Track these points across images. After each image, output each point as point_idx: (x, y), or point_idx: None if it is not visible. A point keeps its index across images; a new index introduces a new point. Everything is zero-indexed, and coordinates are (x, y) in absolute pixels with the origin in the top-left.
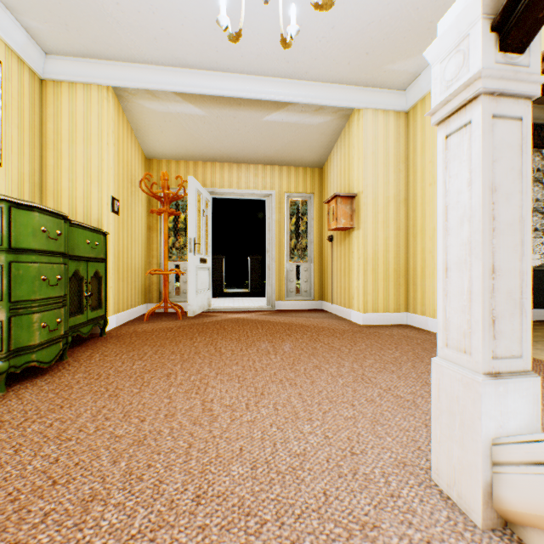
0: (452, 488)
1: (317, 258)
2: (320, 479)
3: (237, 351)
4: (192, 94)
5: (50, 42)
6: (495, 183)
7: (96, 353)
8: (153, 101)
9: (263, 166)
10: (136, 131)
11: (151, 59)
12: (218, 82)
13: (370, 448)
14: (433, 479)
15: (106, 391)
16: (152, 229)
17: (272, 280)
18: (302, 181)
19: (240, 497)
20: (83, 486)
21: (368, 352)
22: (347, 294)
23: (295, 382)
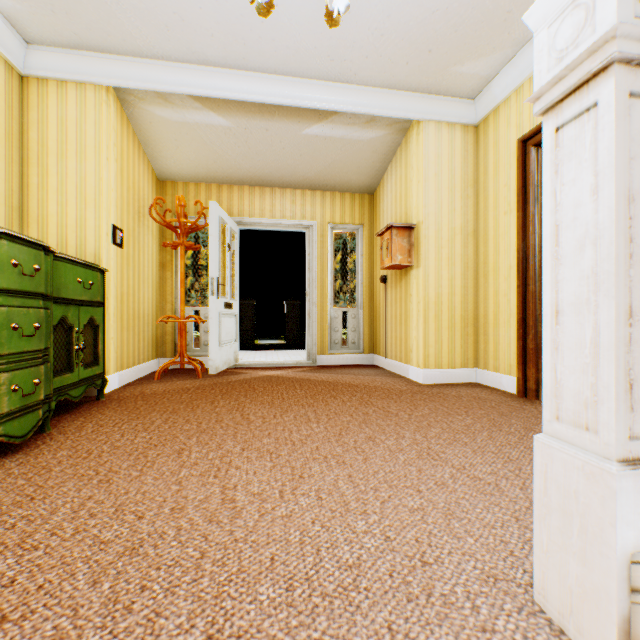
0: (568, 618)
1: (367, 303)
2: (383, 605)
3: (269, 418)
4: (214, 100)
5: (32, 28)
6: (632, 189)
7: (89, 422)
8: (165, 107)
9: (302, 191)
10: (145, 145)
11: (162, 52)
12: (247, 85)
13: (446, 554)
14: (538, 602)
15: (96, 475)
16: (166, 267)
17: (313, 330)
18: (349, 210)
19: (271, 638)
20: (44, 624)
21: (433, 418)
22: (404, 346)
23: (343, 460)
